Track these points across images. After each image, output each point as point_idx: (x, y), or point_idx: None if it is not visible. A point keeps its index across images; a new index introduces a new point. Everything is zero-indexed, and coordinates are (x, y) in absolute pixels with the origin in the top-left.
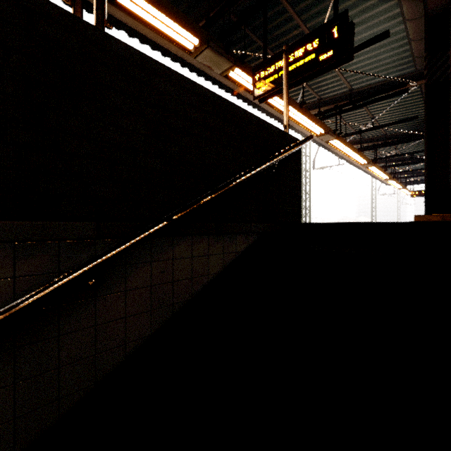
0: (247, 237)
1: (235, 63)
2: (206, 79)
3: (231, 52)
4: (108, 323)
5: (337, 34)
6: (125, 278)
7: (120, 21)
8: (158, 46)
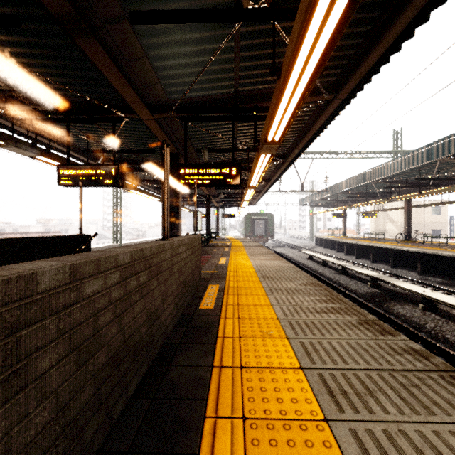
0: None
1: (41, 155)
2: (2, 128)
3: (37, 147)
4: None
5: (114, 173)
6: None
7: None
8: None
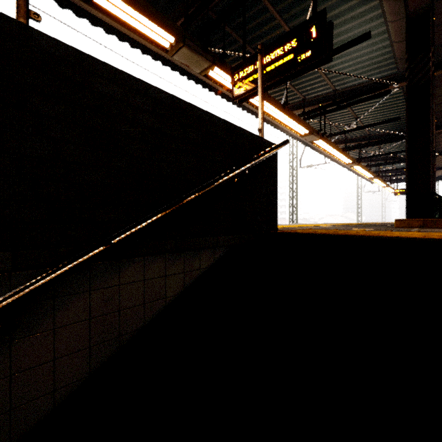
0: (214, 251)
1: (214, 63)
2: (189, 78)
3: (210, 51)
4: (29, 370)
5: (315, 34)
6: (54, 314)
7: (96, 17)
8: (137, 44)
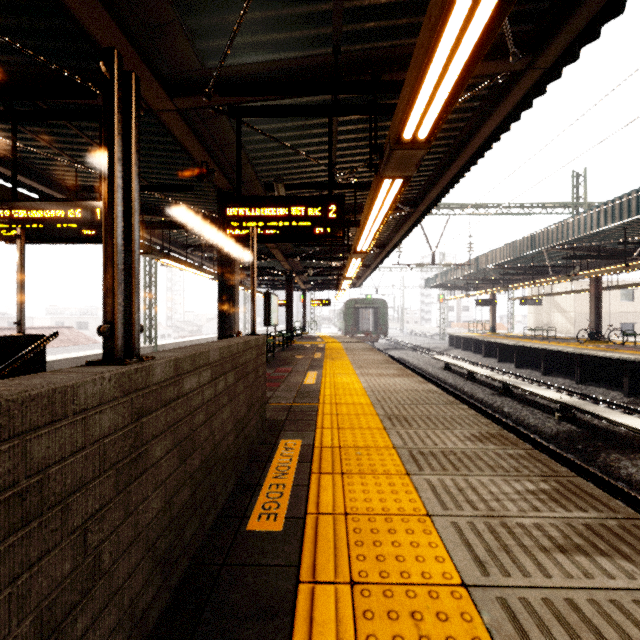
0: None
1: None
2: None
3: None
4: None
5: (100, 217)
6: None
7: None
8: None
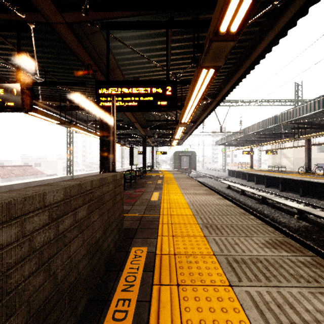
0: None
1: None
2: None
3: None
4: None
5: (16, 94)
6: None
7: None
8: None
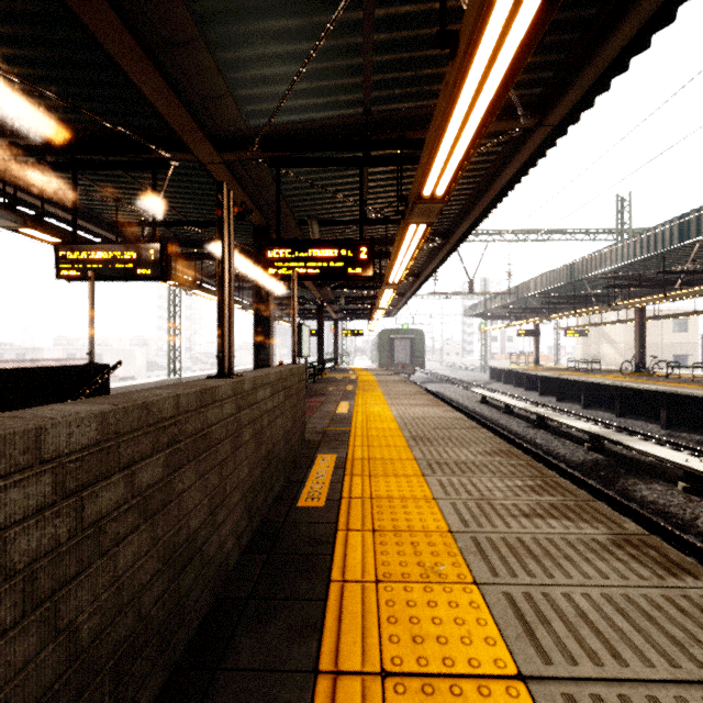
0: None
1: (26, 225)
2: None
3: (19, 211)
4: None
5: (154, 258)
6: None
7: None
8: None
